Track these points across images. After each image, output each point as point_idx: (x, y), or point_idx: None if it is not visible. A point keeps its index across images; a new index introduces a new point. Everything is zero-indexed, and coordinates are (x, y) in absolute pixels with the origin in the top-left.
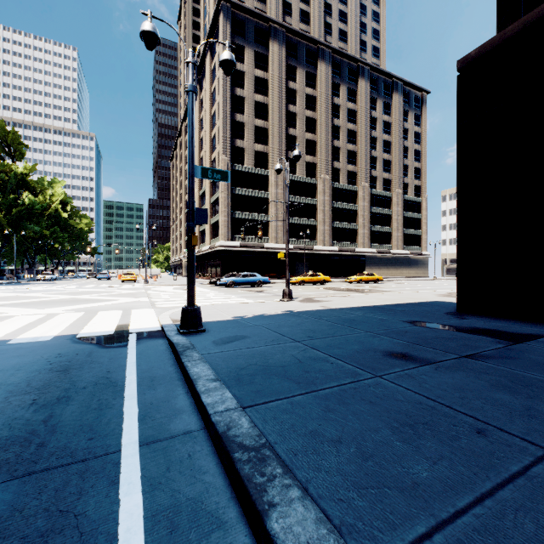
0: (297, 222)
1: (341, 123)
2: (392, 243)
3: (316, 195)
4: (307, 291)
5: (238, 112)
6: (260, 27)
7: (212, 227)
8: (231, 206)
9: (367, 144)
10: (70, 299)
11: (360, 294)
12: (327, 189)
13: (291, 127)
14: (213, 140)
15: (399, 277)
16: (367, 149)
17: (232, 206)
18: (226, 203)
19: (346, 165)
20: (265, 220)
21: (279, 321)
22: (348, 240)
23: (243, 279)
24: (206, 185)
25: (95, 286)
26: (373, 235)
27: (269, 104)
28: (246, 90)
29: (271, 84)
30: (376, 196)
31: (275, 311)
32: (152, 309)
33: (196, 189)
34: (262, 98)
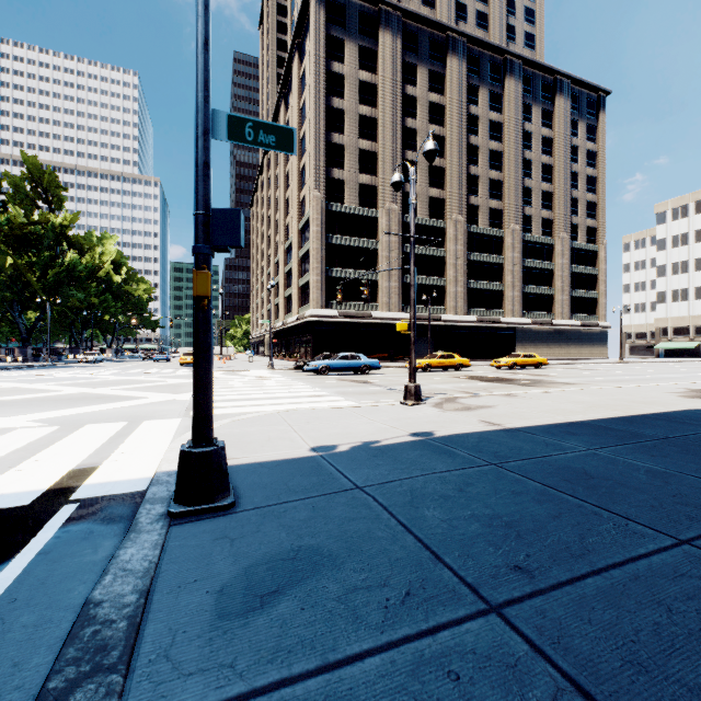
0: (417, 281)
1: (480, 142)
2: (554, 310)
3: (445, 244)
4: (438, 383)
5: (335, 131)
6: (366, 12)
7: (300, 290)
8: (326, 261)
9: (518, 169)
10: (76, 395)
11: (534, 391)
12: (461, 235)
13: (410, 149)
14: (302, 173)
15: (564, 359)
16: (518, 176)
17: (327, 261)
18: (319, 257)
19: (487, 200)
20: (373, 280)
21: (409, 473)
22: (491, 306)
23: (341, 362)
24: (293, 234)
25: (141, 371)
26: (526, 299)
27: (379, 119)
28: (347, 100)
29: (381, 90)
30: (531, 244)
31: (396, 433)
32: (177, 421)
33: (281, 241)
34: (368, 110)
